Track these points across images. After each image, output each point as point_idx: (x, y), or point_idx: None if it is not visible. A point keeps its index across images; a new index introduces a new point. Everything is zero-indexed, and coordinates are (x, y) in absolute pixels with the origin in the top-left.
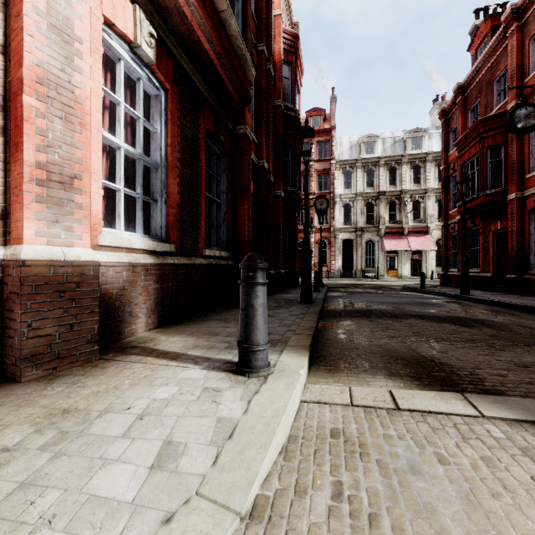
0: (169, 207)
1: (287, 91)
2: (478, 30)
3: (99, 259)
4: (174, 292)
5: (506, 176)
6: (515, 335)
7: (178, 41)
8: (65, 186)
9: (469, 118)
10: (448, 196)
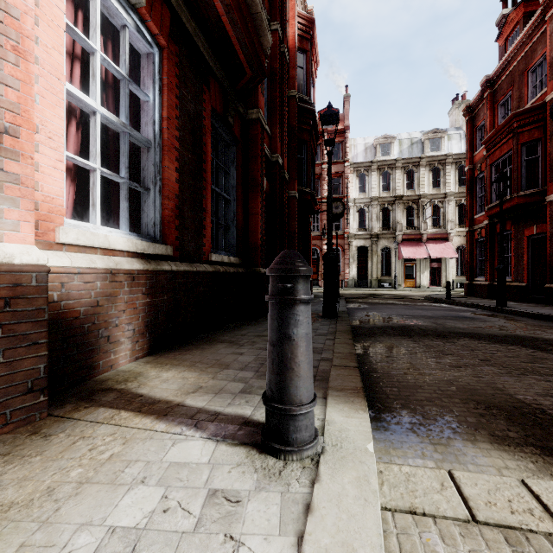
0: (164, 198)
1: (300, 84)
2: (508, 18)
3: (47, 262)
4: (171, 307)
5: (544, 175)
6: None
7: None
8: None
9: (498, 113)
10: (473, 200)
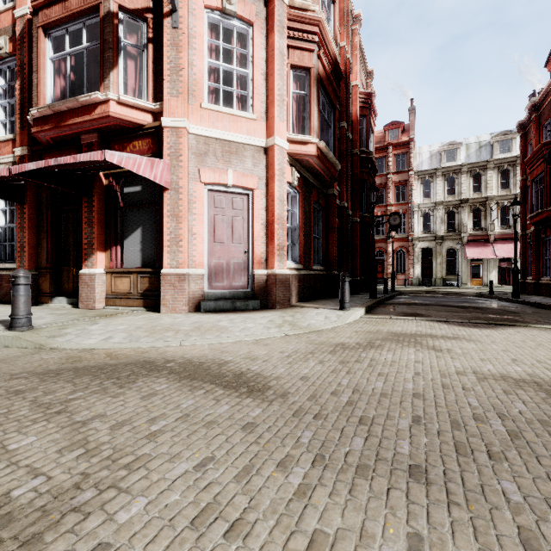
0: (300, 247)
1: (362, 130)
2: None
3: (290, 273)
4: (303, 287)
5: None
6: (481, 311)
7: (304, 167)
8: (282, 250)
9: (543, 134)
10: (526, 207)
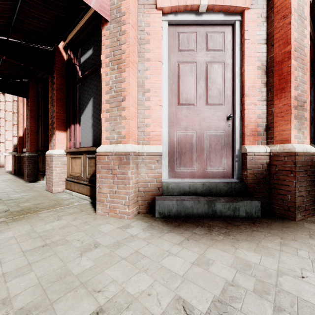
0: None
1: None
2: None
3: None
4: None
5: None
6: None
7: None
8: (301, 108)
9: None
10: None
